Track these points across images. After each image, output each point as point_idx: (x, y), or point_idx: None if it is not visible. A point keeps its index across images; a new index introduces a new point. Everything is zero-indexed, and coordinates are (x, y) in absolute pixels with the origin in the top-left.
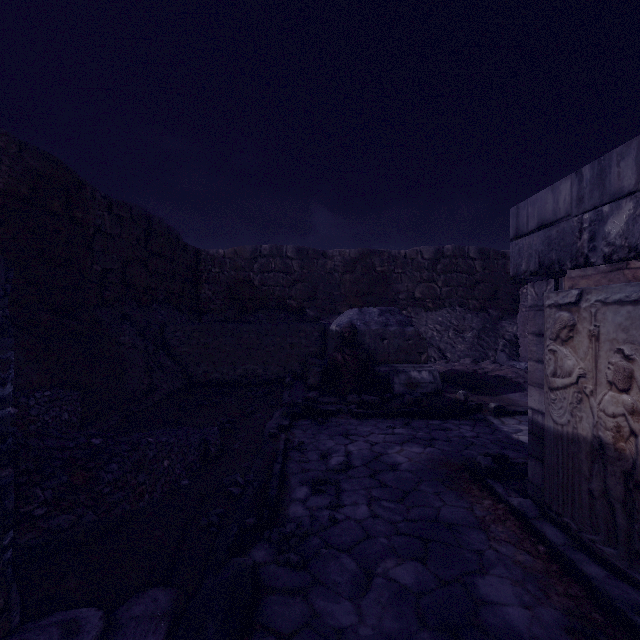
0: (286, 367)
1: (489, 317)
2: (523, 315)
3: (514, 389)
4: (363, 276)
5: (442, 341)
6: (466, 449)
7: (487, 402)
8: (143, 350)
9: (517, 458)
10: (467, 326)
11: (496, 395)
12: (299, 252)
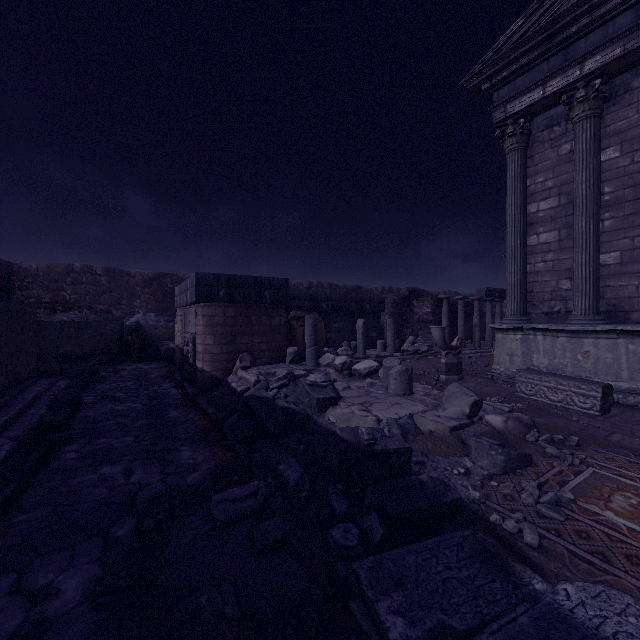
0: (97, 348)
1: None
2: None
3: None
4: (158, 290)
5: None
6: None
7: None
8: None
9: None
10: None
11: None
12: (107, 271)
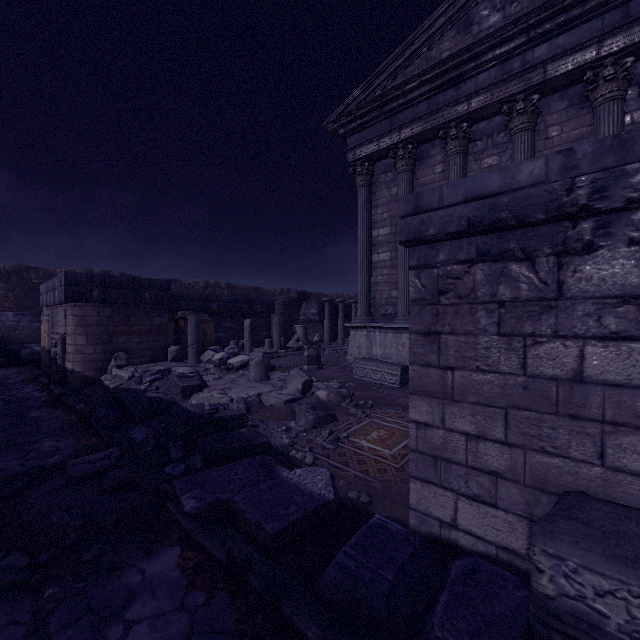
0: None
1: None
2: None
3: None
4: (19, 286)
5: None
6: None
7: None
8: None
9: None
10: None
11: None
12: None
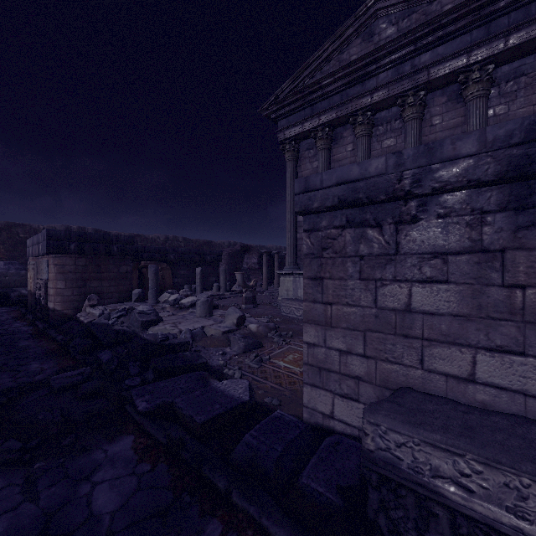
0: None
1: None
2: None
3: None
4: (8, 239)
5: None
6: None
7: None
8: None
9: None
10: None
11: None
12: None
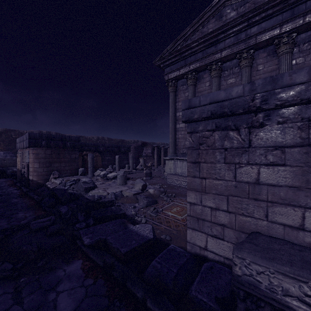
0: None
1: None
2: None
3: None
4: (6, 139)
5: None
6: None
7: None
8: None
9: None
10: None
11: None
12: None
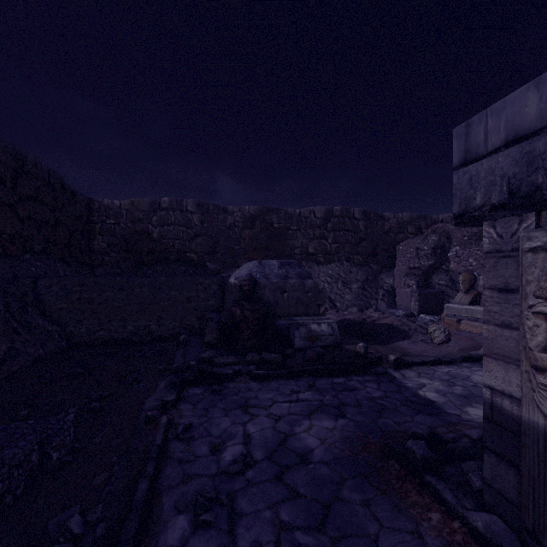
0: (183, 322)
1: (371, 270)
2: (399, 269)
3: (401, 337)
4: (262, 232)
5: (332, 292)
6: (380, 417)
7: (383, 352)
8: (1, 308)
9: (437, 426)
10: (353, 278)
11: (387, 343)
12: (200, 206)
